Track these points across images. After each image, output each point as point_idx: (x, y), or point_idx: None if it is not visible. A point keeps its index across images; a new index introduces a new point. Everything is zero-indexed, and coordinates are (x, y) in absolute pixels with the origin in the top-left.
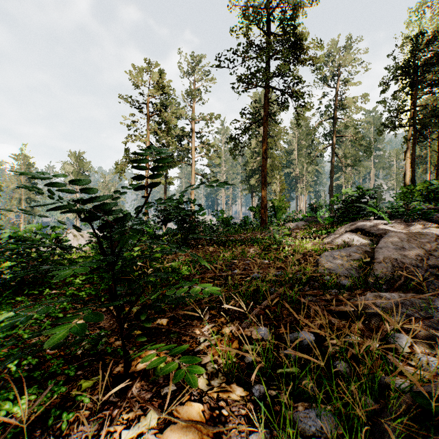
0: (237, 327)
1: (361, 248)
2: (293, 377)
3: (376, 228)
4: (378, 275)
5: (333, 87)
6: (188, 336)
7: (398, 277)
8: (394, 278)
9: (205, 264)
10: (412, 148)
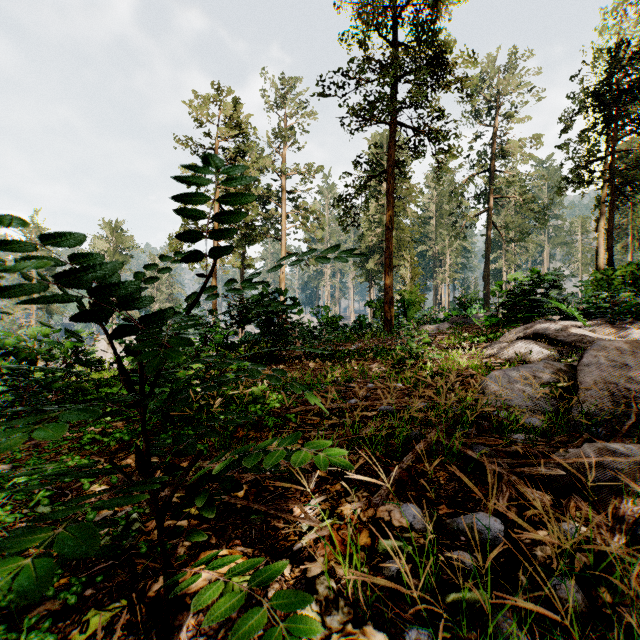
0: (365, 504)
1: (552, 365)
2: (477, 610)
3: (567, 333)
4: (587, 409)
5: (490, 125)
6: (281, 519)
7: (620, 413)
8: (615, 416)
9: (317, 403)
10: (609, 214)
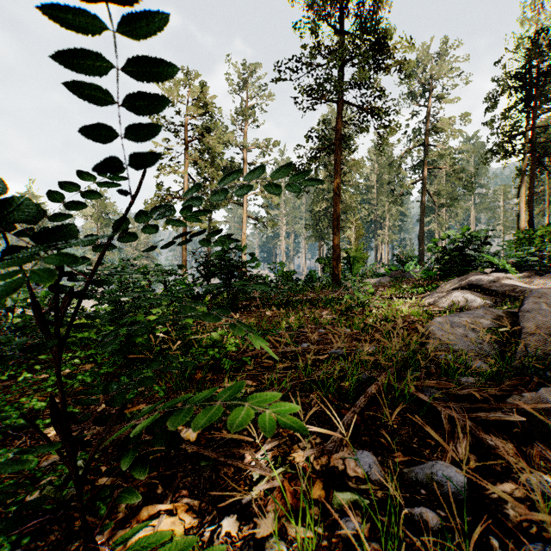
0: (318, 451)
1: (491, 312)
2: None
3: (499, 284)
4: (531, 353)
5: (424, 105)
6: (231, 466)
7: None
8: None
9: (263, 346)
10: (529, 181)
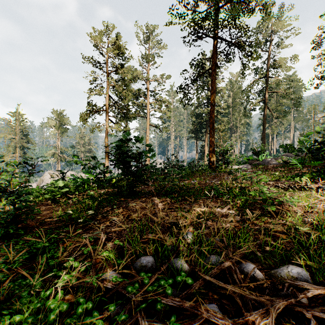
0: None
1: None
2: None
3: None
4: None
5: (265, 51)
6: None
7: None
8: None
9: None
10: None
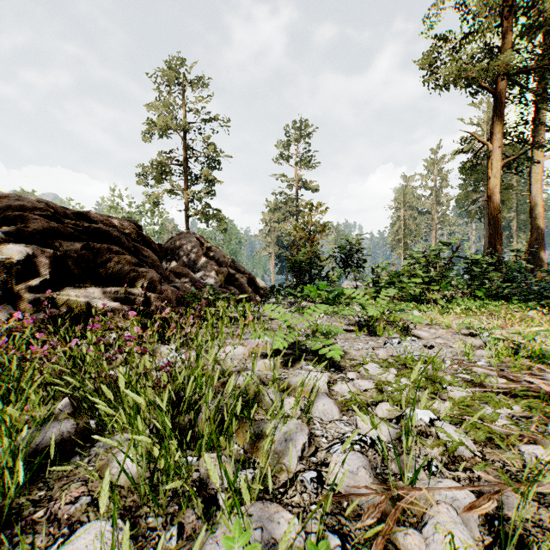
0: None
1: None
2: None
3: None
4: None
5: None
6: None
7: None
8: None
9: None
10: None
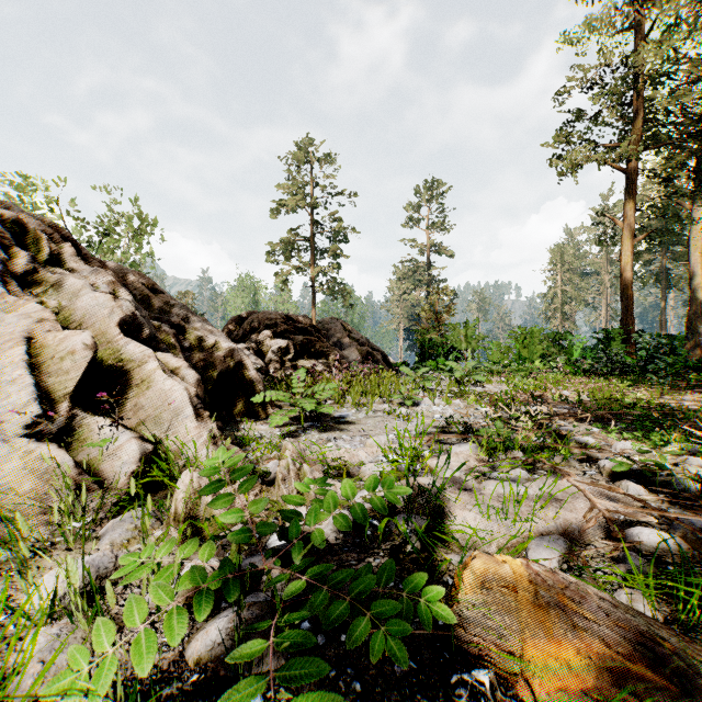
0: None
1: None
2: None
3: None
4: None
5: None
6: None
7: None
8: None
9: None
10: None
